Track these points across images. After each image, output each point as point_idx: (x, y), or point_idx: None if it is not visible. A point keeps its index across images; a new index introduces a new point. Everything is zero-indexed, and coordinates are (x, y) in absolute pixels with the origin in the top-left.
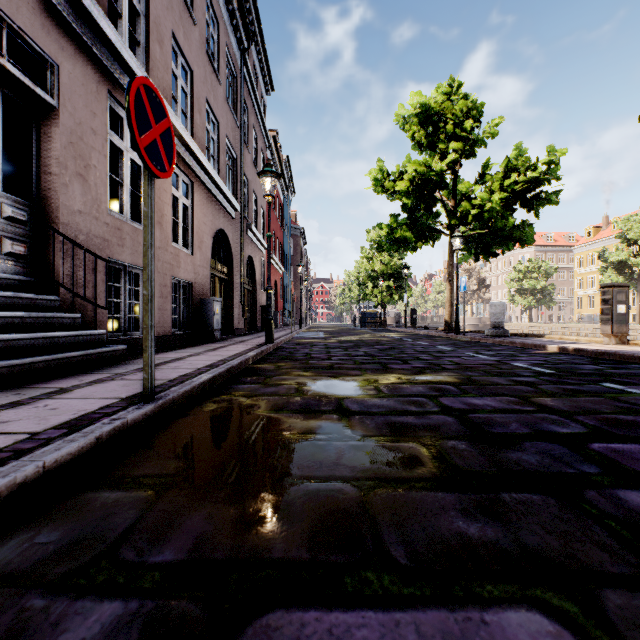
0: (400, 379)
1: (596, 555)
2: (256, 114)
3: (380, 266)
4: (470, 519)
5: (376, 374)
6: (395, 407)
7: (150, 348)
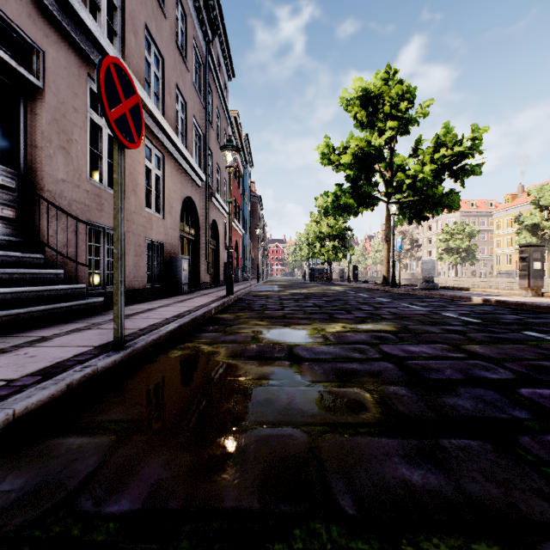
0: (345, 328)
1: (536, 504)
2: (219, 97)
3: (327, 228)
4: (413, 466)
5: (323, 323)
6: (341, 354)
7: (120, 301)
